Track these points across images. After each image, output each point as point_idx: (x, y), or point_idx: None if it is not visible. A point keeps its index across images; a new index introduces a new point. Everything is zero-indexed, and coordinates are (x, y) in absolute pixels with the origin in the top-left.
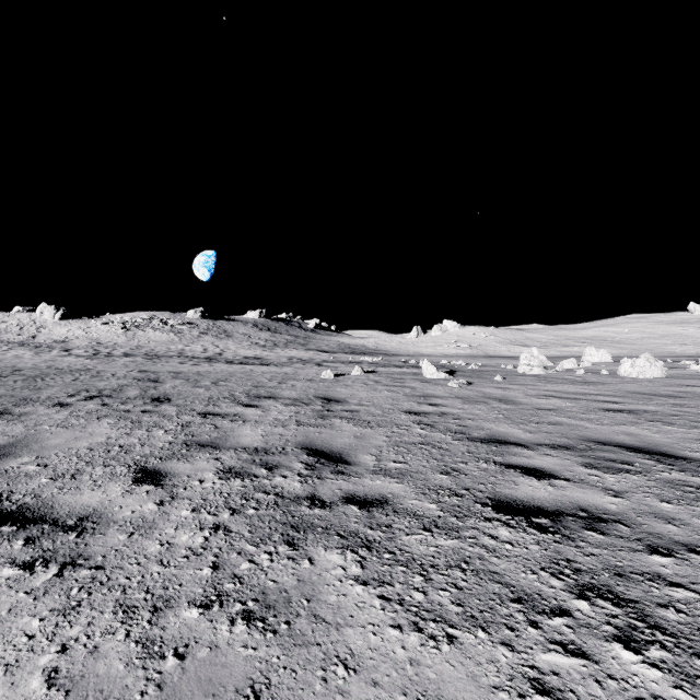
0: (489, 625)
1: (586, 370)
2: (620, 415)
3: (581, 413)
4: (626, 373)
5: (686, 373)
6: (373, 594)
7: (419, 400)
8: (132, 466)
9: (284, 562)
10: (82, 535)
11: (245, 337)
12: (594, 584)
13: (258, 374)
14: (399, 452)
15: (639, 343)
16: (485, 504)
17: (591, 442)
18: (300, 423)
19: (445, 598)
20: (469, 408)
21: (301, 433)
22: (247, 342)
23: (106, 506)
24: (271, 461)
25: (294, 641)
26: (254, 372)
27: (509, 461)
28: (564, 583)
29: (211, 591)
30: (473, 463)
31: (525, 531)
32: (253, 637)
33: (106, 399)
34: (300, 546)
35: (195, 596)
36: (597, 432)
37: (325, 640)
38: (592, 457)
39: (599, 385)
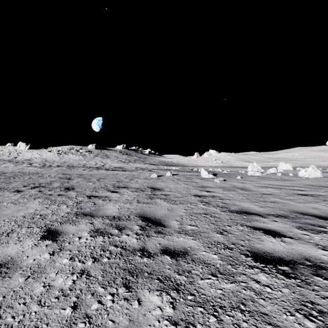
0: None
1: (281, 173)
2: (307, 197)
3: (286, 196)
4: (302, 175)
5: None
6: None
7: (200, 189)
8: (43, 227)
9: (121, 303)
10: None
11: (115, 157)
12: None
13: (120, 175)
14: (192, 219)
15: (303, 161)
16: (246, 255)
17: (296, 213)
18: (139, 202)
19: None
20: (227, 193)
21: (139, 207)
22: (116, 160)
23: (19, 256)
24: (121, 224)
25: None
26: (118, 174)
27: (254, 225)
28: (316, 325)
29: None
30: (234, 226)
31: (276, 276)
32: None
33: (42, 188)
34: (133, 288)
35: None
36: (298, 207)
37: None
38: (300, 223)
39: (290, 181)
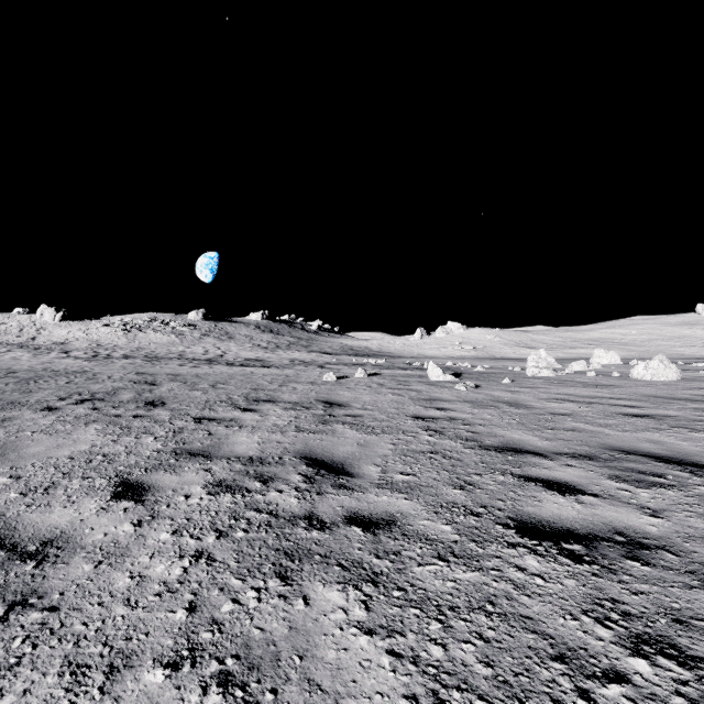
0: (528, 695)
1: (597, 372)
2: (640, 420)
3: (598, 419)
4: (639, 375)
5: (701, 375)
6: (381, 648)
7: (425, 404)
8: (113, 478)
9: (274, 602)
10: (42, 564)
11: (247, 339)
12: (650, 634)
13: (259, 376)
14: (407, 462)
15: (646, 345)
16: (506, 526)
17: (614, 451)
18: (299, 429)
19: (470, 655)
20: (479, 413)
21: (300, 440)
22: (249, 344)
23: (76, 528)
24: (267, 472)
25: None
26: (254, 374)
27: (527, 472)
28: (614, 633)
29: (183, 642)
30: (488, 475)
31: (556, 560)
32: None
33: (98, 403)
34: (294, 580)
35: (162, 650)
36: (619, 439)
37: None
38: (618, 468)
39: (613, 388)
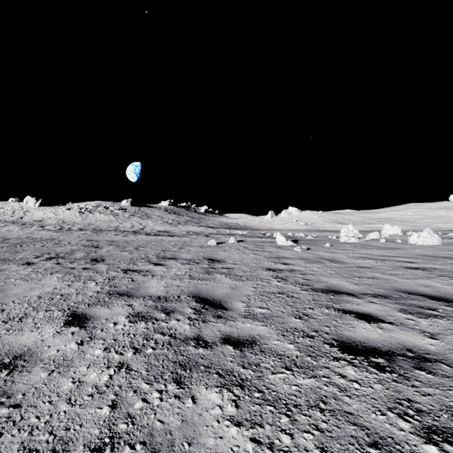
0: None
1: (386, 239)
2: (417, 271)
3: (389, 270)
4: (414, 242)
5: None
6: (246, 437)
7: (275, 261)
8: (66, 311)
9: (172, 401)
10: (12, 373)
11: (159, 218)
12: (437, 426)
13: (166, 242)
14: (263, 300)
15: (417, 222)
16: (331, 345)
17: (401, 292)
18: (192, 277)
19: (310, 442)
20: (310, 266)
21: (192, 285)
22: (160, 221)
23: (38, 346)
24: (169, 306)
25: None
26: (163, 241)
27: (344, 307)
28: (411, 425)
29: (106, 432)
30: (318, 309)
31: (367, 370)
32: None
33: (60, 260)
34: (185, 384)
35: (91, 438)
36: (404, 284)
37: None
38: (405, 304)
39: (397, 250)
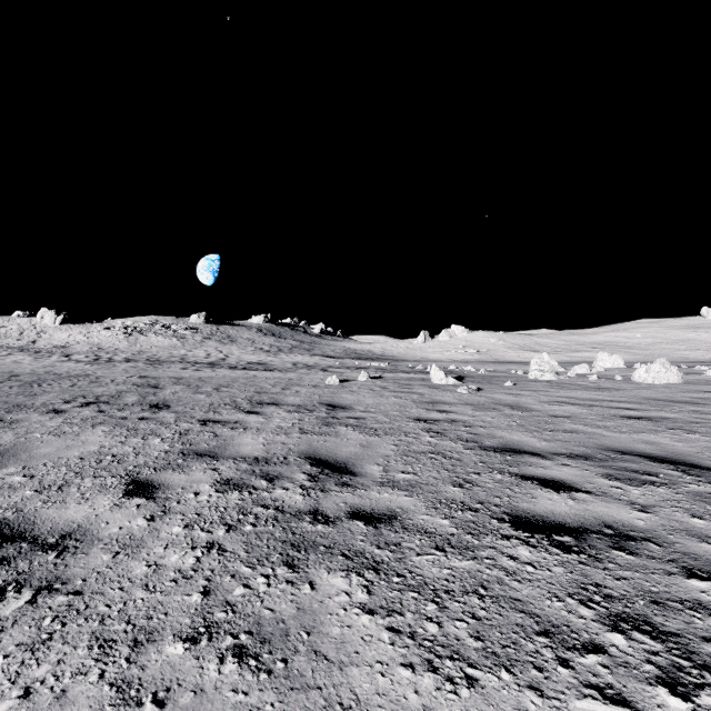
0: (513, 663)
1: (599, 375)
2: (638, 422)
3: (597, 421)
4: (640, 379)
5: (702, 379)
6: (381, 625)
7: (428, 407)
8: (124, 477)
9: (283, 587)
10: (63, 555)
11: (249, 342)
12: (628, 614)
13: (262, 380)
14: (408, 462)
15: (651, 349)
16: (501, 520)
17: (610, 451)
18: (303, 431)
19: (462, 631)
20: (480, 415)
21: (304, 442)
22: (251, 348)
23: (92, 522)
24: (272, 471)
25: (291, 684)
26: (257, 378)
27: (524, 471)
28: (595, 612)
29: (200, 621)
30: (486, 474)
31: (547, 550)
32: (244, 678)
33: (103, 406)
34: (300, 568)
35: (181, 628)
36: (616, 441)
37: (326, 682)
38: (613, 468)
39: (614, 391)
